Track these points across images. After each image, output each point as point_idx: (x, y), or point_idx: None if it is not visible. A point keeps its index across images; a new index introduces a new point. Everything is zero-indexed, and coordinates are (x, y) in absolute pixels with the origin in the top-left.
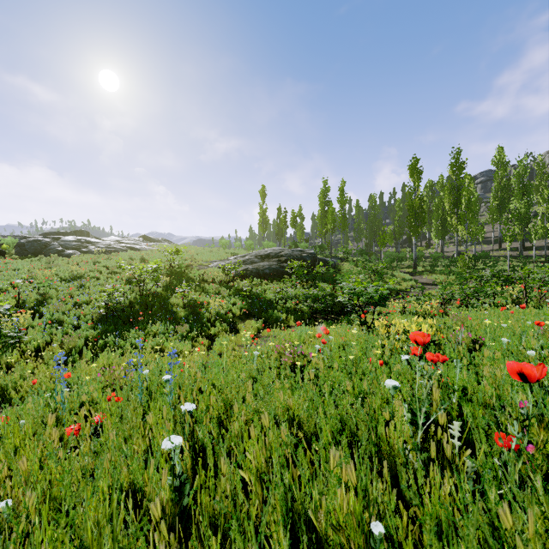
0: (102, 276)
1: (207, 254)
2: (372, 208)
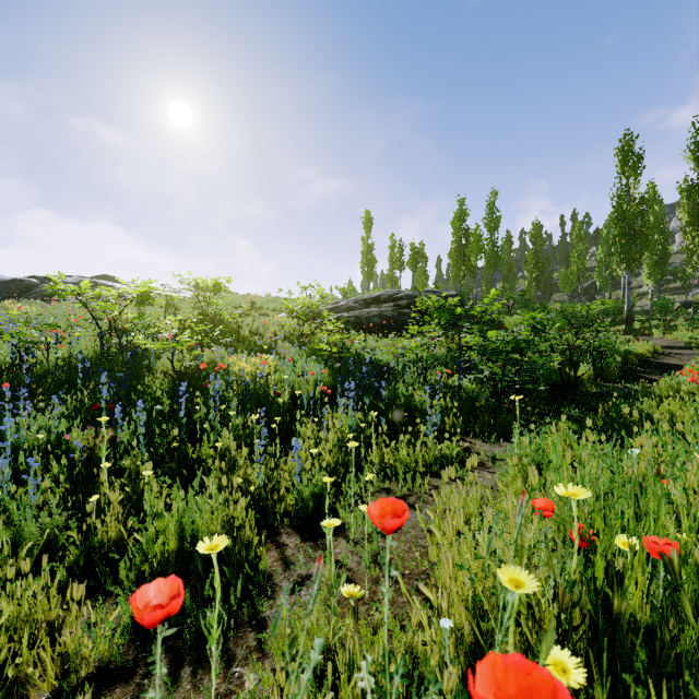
0: (63, 323)
1: (278, 302)
2: (532, 241)
